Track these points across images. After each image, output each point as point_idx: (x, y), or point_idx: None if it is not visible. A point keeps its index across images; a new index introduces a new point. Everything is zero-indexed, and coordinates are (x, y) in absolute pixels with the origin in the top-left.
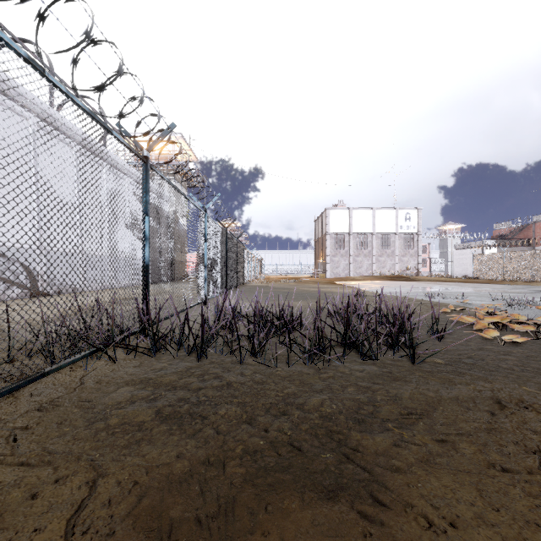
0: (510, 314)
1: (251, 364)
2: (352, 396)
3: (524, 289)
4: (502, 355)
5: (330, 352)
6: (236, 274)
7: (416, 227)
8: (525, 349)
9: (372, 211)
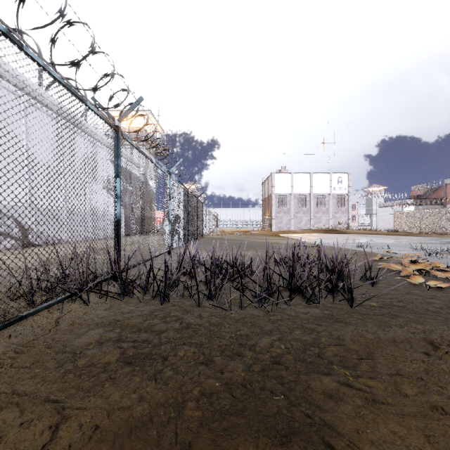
0: (431, 262)
1: (208, 307)
2: (299, 338)
3: (438, 240)
4: (428, 299)
5: (278, 297)
6: (196, 228)
7: (346, 189)
8: (447, 293)
9: (310, 175)
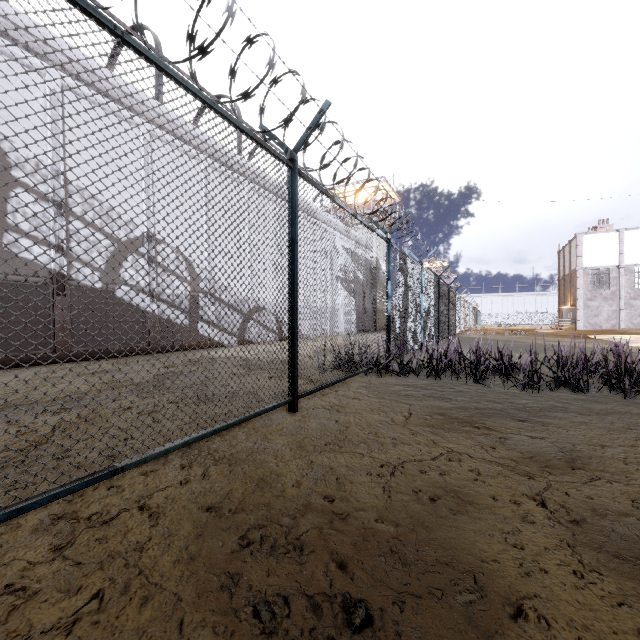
0: None
1: (474, 385)
2: (551, 403)
3: None
4: None
5: (539, 381)
6: (447, 324)
7: None
8: None
9: None
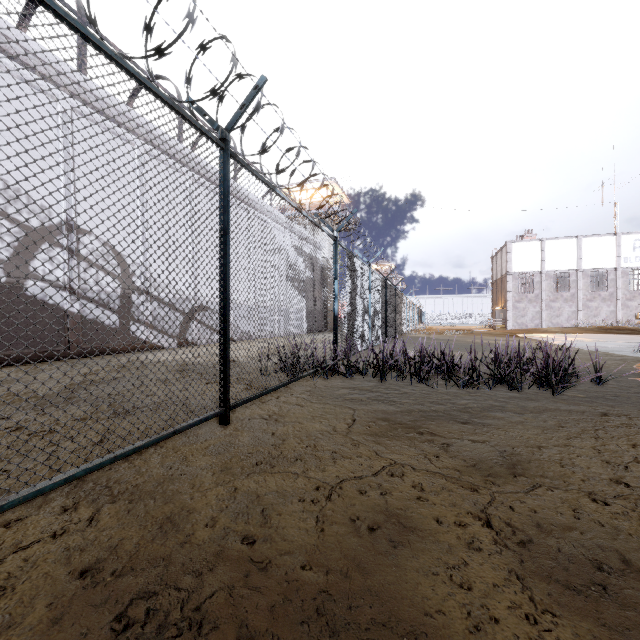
0: None
1: (418, 386)
2: (490, 403)
3: None
4: None
5: (479, 380)
6: (394, 324)
7: None
8: None
9: (576, 241)
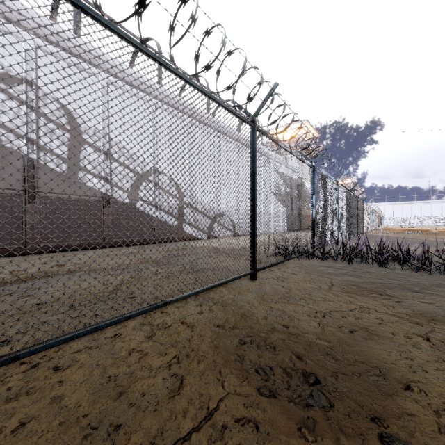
0: None
1: (379, 268)
2: (440, 282)
3: None
4: None
5: (430, 266)
6: (356, 225)
7: None
8: None
9: None
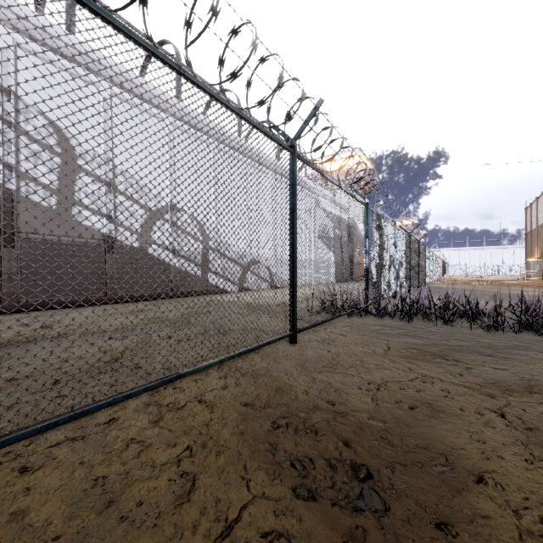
0: None
1: (443, 327)
2: (514, 343)
3: None
4: None
5: (503, 324)
6: (417, 275)
7: None
8: None
9: None
